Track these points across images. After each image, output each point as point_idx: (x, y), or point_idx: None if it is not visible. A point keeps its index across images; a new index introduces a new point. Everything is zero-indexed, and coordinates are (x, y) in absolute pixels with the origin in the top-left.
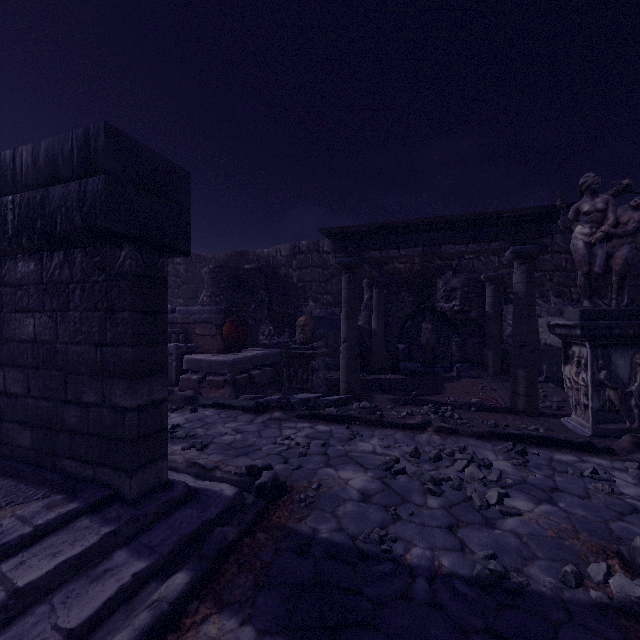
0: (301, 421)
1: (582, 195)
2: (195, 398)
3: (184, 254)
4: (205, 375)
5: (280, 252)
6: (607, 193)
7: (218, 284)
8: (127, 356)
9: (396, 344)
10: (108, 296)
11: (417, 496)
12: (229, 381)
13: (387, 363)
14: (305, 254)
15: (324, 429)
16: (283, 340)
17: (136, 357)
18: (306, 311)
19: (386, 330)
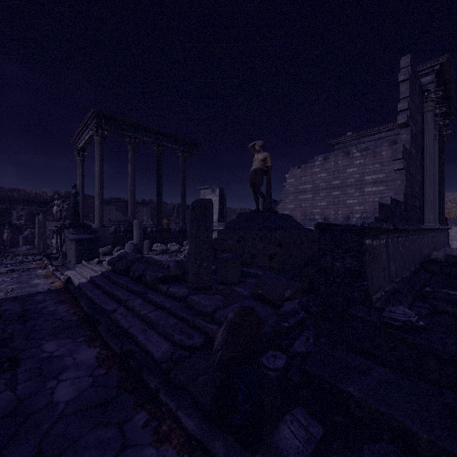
0: None
1: (56, 199)
2: None
3: None
4: None
5: None
6: (61, 200)
7: None
8: None
9: None
10: None
11: (7, 261)
12: None
13: None
14: None
15: None
16: None
17: None
18: None
19: None
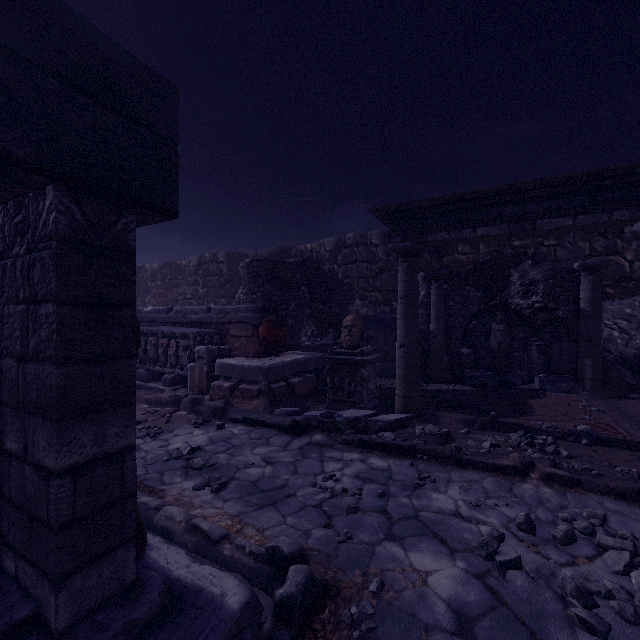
0: (348, 449)
1: None
2: (224, 410)
3: (167, 214)
4: (238, 382)
5: (324, 247)
6: None
7: (255, 280)
8: (51, 381)
9: (459, 348)
10: (30, 278)
11: (559, 632)
12: (264, 391)
13: (449, 370)
14: (351, 248)
15: (379, 465)
16: (327, 342)
17: (68, 382)
18: (352, 310)
19: (447, 331)
